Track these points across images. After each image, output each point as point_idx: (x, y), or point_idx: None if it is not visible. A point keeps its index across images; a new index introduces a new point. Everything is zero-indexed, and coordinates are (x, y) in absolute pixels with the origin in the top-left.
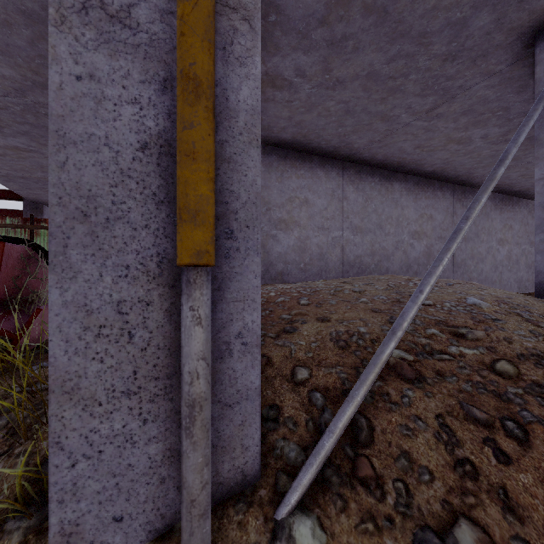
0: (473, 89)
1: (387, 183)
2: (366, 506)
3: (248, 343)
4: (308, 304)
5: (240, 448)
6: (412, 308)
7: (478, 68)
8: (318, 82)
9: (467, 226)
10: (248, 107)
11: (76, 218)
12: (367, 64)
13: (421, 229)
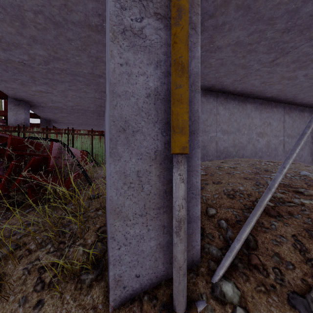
0: (299, 48)
1: (243, 104)
2: (259, 279)
3: (194, 193)
4: (206, 174)
5: (190, 246)
6: (279, 176)
7: (304, 35)
8: (206, 48)
9: (309, 131)
10: (194, 73)
11: (120, 131)
12: (236, 37)
13: (263, 131)
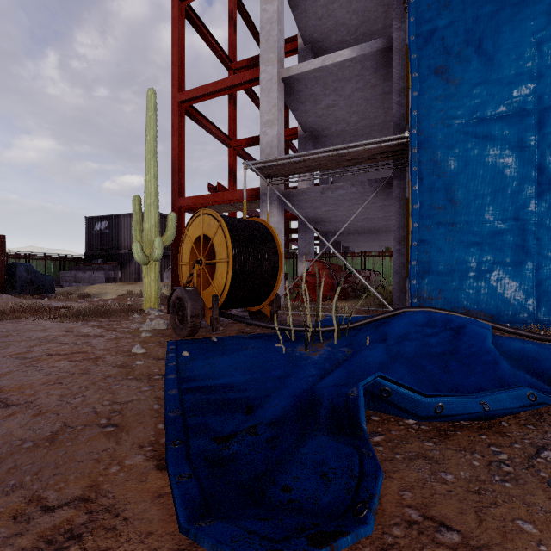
0: None
1: None
2: None
3: None
4: None
5: None
6: None
7: None
8: None
9: None
10: None
11: (395, 272)
12: None
13: None
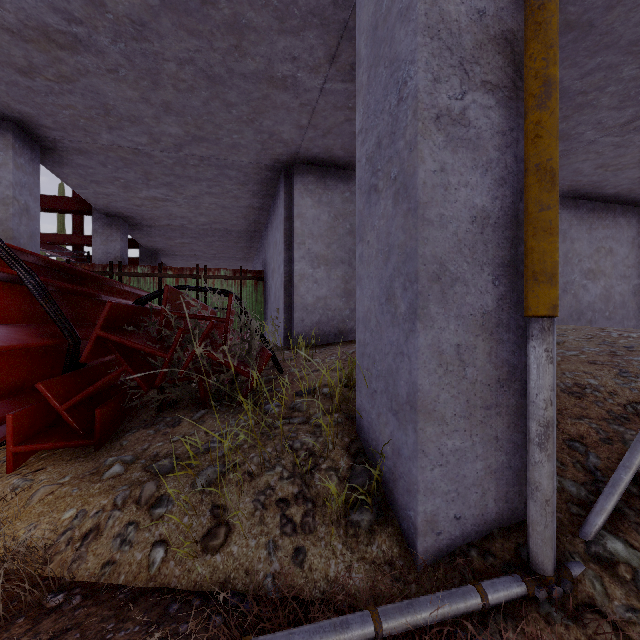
0: None
1: None
2: None
3: None
4: None
5: None
6: None
7: None
8: None
9: None
10: None
11: (433, 280)
12: None
13: (597, 267)
